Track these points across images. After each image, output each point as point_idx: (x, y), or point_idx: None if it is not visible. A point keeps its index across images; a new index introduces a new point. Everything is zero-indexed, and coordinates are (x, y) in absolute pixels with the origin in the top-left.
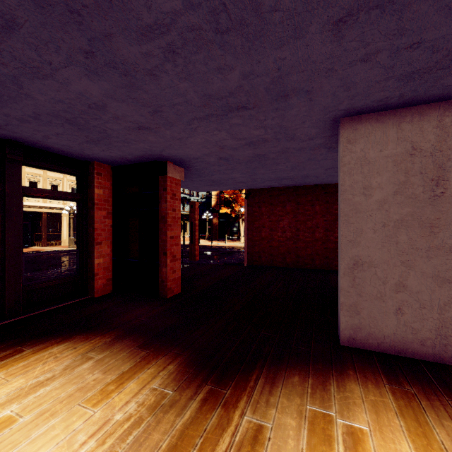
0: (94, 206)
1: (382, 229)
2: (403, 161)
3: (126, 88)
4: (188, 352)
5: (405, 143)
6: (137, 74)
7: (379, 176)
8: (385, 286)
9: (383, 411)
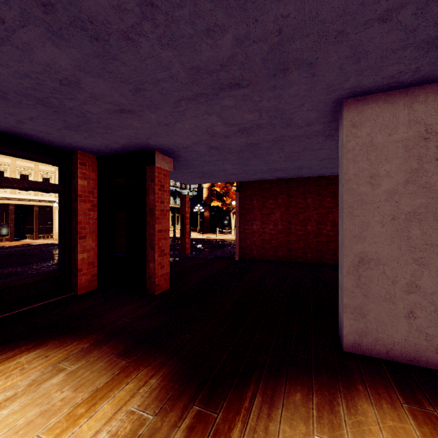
0: (78, 198)
1: (391, 222)
2: (416, 146)
3: (100, 58)
4: (174, 362)
5: (417, 126)
6: (110, 38)
7: (388, 164)
8: (394, 286)
9: None
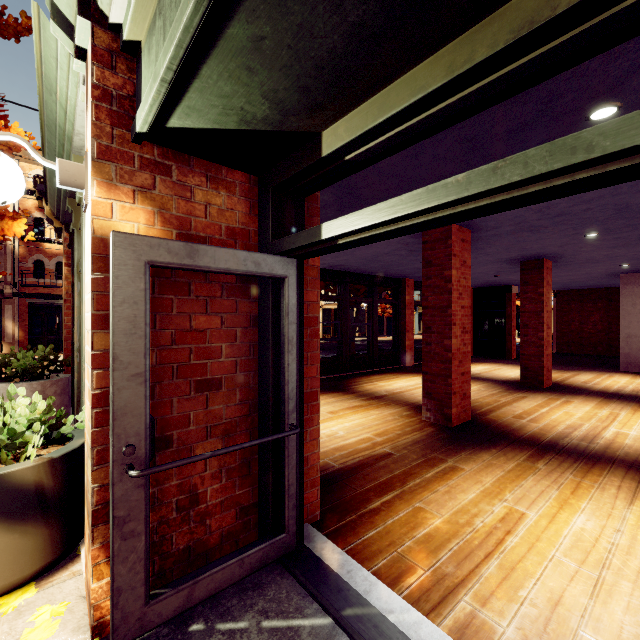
0: None
1: None
2: None
3: None
4: None
5: None
6: None
7: (639, 299)
8: None
9: (626, 375)
